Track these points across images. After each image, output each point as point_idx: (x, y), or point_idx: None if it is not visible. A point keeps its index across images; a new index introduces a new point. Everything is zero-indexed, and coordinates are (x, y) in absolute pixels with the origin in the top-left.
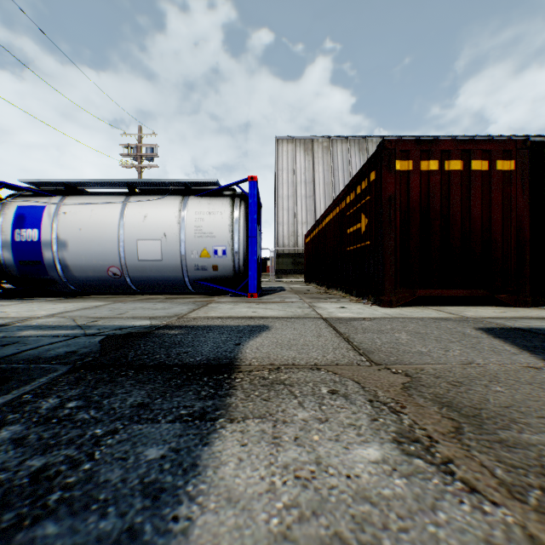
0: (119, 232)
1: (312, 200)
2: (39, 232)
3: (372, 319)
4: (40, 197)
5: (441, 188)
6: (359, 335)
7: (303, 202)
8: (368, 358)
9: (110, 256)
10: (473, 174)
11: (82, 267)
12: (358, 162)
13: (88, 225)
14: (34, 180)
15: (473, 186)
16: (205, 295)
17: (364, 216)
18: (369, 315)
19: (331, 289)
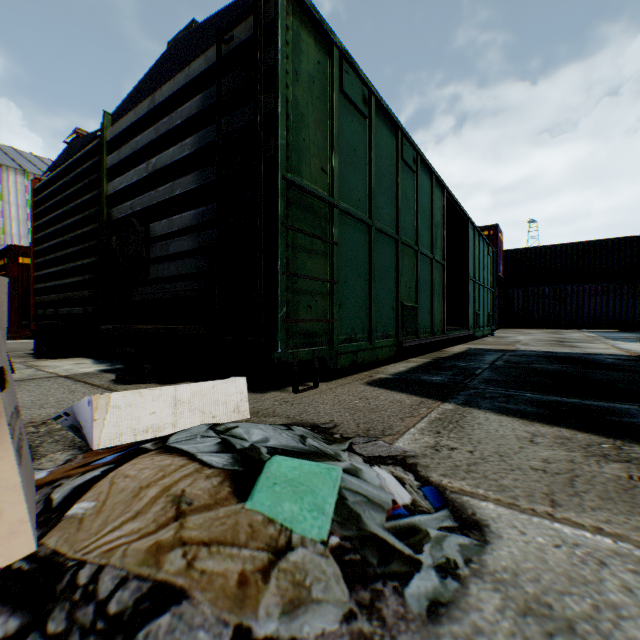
0: None
1: None
2: None
3: None
4: None
5: None
6: None
7: None
8: None
9: None
10: None
11: None
12: None
13: None
14: None
15: None
16: None
17: None
18: None
19: None
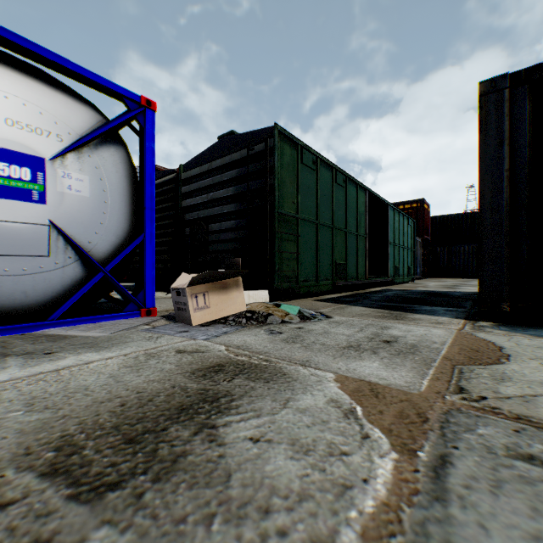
0: None
1: None
2: None
3: None
4: None
5: None
6: None
7: None
8: None
9: None
10: None
11: None
12: None
13: None
14: None
15: None
16: None
17: None
18: None
19: None
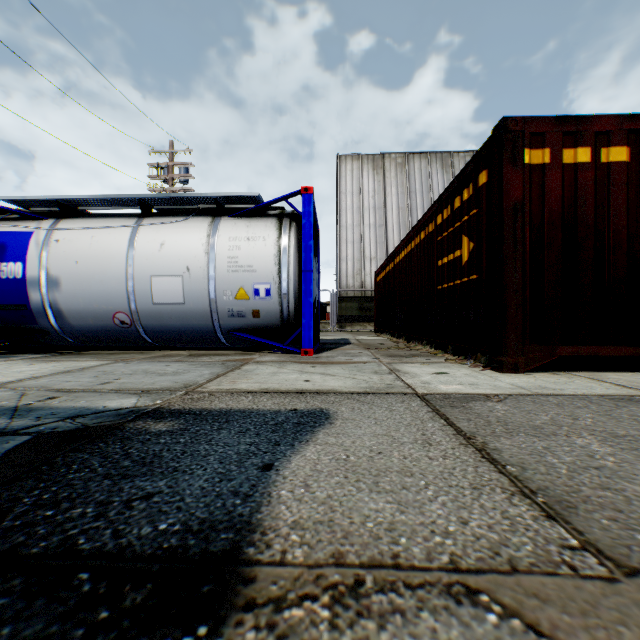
0: (127, 265)
1: (383, 230)
2: (24, 266)
3: (502, 399)
4: (27, 220)
5: (594, 191)
6: (504, 440)
7: (372, 232)
8: (576, 531)
9: (115, 298)
10: None
11: (79, 313)
12: (441, 181)
13: (87, 256)
14: (18, 198)
15: None
16: (243, 351)
17: (466, 239)
18: (491, 389)
19: (413, 343)
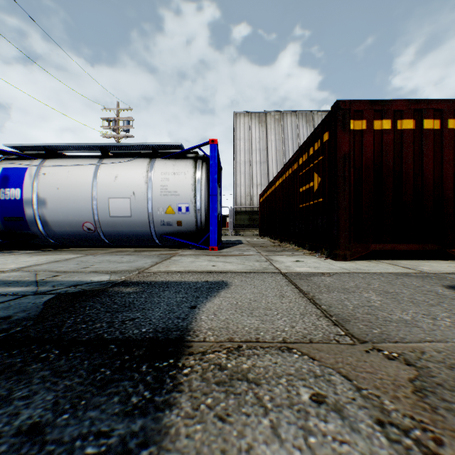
0: (93, 190)
1: (266, 165)
2: (21, 191)
3: (331, 275)
4: (23, 160)
5: (394, 146)
6: (324, 294)
7: (258, 167)
8: (345, 329)
9: (84, 213)
10: (425, 132)
11: (59, 223)
12: (306, 132)
13: (65, 184)
14: (17, 145)
15: (425, 144)
16: (171, 248)
17: (316, 175)
18: (326, 270)
19: (284, 243)
